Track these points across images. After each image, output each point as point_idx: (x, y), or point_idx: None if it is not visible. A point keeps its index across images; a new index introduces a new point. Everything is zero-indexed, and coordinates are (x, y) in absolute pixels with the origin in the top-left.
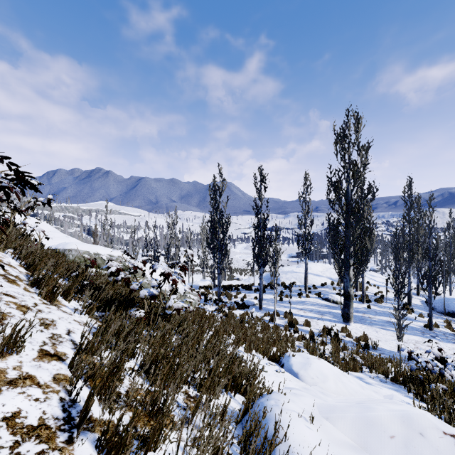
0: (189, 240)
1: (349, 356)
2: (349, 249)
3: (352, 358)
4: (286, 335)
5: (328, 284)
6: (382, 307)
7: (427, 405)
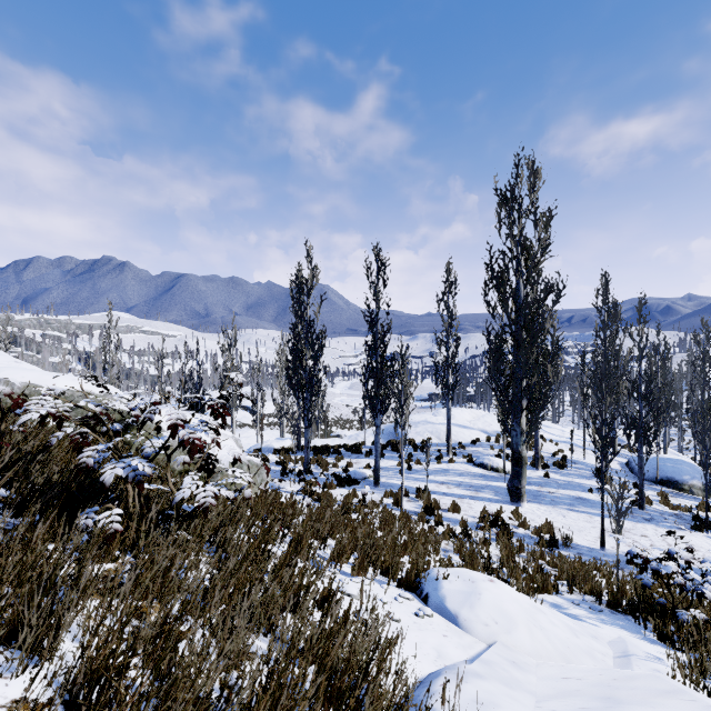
0: (258, 373)
1: (529, 563)
2: (521, 383)
3: (538, 567)
4: (425, 532)
5: (481, 441)
6: (565, 475)
7: (689, 659)
